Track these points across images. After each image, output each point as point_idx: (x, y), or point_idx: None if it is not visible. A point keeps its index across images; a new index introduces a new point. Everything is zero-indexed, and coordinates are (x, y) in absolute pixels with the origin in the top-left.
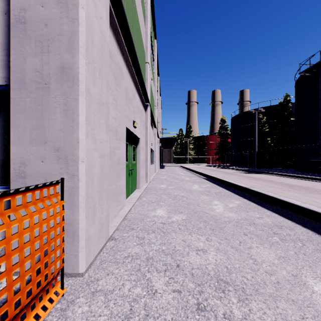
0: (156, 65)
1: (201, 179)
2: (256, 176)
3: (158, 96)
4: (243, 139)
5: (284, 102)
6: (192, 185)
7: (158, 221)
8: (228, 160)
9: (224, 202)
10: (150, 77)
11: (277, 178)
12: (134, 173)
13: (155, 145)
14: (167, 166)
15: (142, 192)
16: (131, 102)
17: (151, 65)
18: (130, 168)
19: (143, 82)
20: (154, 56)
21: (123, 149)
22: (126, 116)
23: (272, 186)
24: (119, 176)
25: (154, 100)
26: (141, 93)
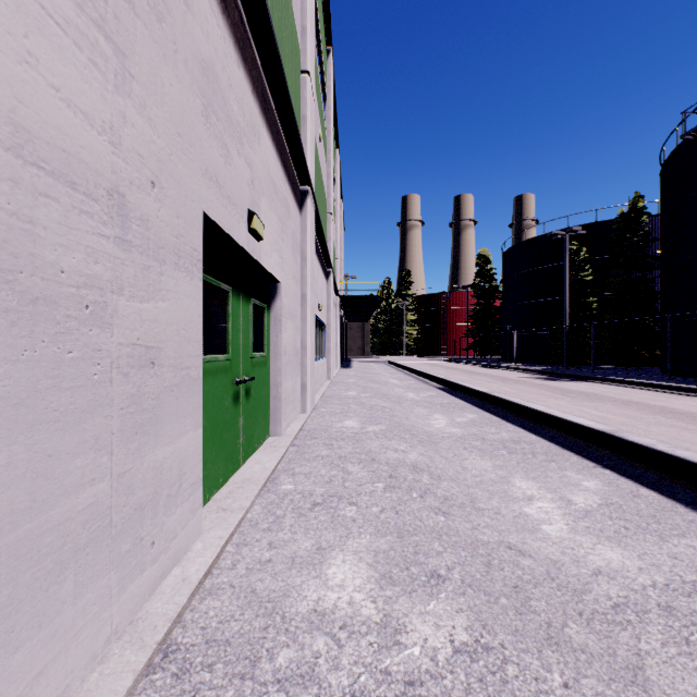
0: (331, 112)
1: (447, 398)
2: (582, 389)
3: (337, 194)
4: (531, 300)
5: (630, 212)
6: (429, 415)
7: (335, 685)
8: (495, 349)
9: (549, 484)
10: (316, 130)
11: (640, 395)
12: (258, 391)
13: (330, 311)
14: (358, 363)
15: (283, 451)
16: (239, 140)
17: (319, 103)
18: (242, 377)
19: (289, 98)
20: (327, 88)
21: (186, 303)
22: (205, 172)
23: (656, 422)
24: (147, 427)
25: (326, 198)
26: (285, 145)
